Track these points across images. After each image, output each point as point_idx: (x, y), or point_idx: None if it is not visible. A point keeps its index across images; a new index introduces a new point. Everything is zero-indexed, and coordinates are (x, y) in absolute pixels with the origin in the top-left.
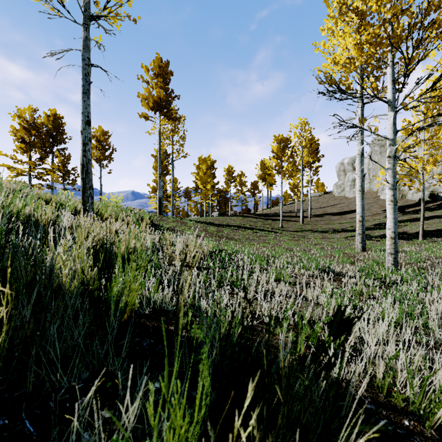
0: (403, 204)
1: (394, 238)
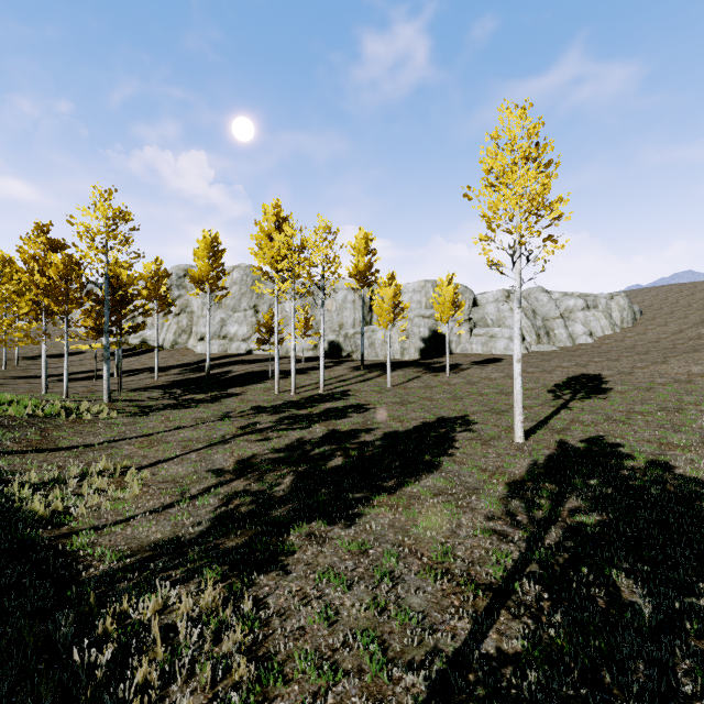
0: (123, 348)
1: (45, 381)
